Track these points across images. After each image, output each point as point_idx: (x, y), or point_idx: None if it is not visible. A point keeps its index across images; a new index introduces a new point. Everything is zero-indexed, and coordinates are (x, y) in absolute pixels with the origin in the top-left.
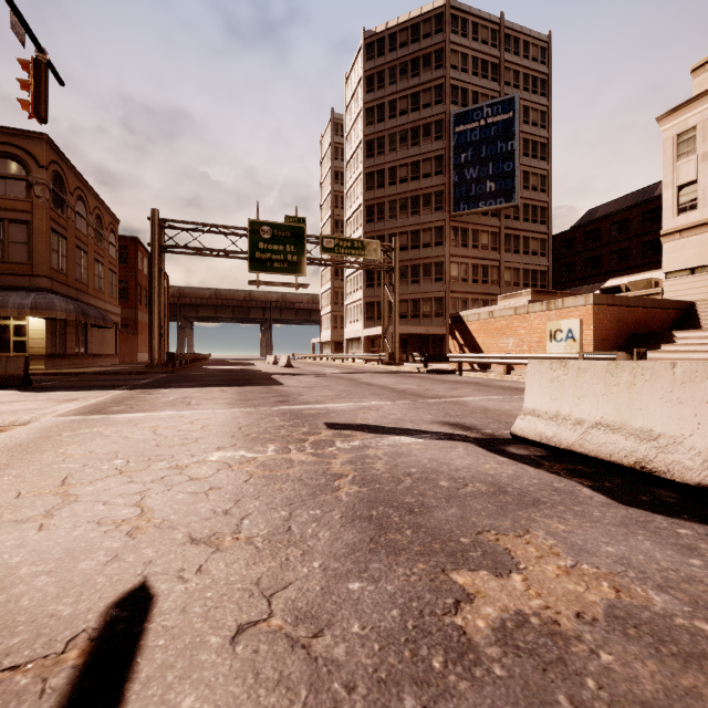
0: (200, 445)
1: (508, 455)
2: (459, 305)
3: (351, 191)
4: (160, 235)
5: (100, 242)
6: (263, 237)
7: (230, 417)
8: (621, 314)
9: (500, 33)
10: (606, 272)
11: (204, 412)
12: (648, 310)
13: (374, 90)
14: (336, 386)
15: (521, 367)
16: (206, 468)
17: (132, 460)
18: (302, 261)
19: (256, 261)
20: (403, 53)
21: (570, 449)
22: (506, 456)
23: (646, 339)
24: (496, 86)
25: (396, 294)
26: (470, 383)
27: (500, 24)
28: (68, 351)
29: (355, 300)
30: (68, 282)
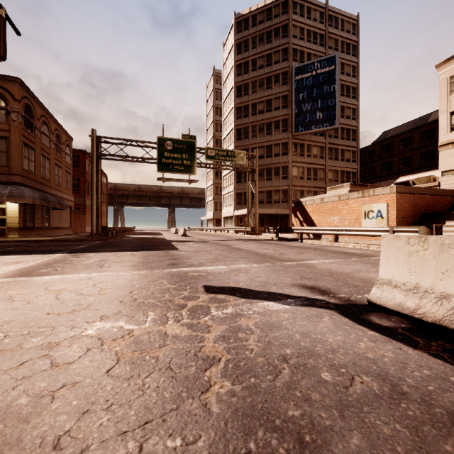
0: (87, 312)
1: (375, 327)
2: (298, 195)
3: (226, 120)
4: (98, 147)
5: (59, 153)
6: (167, 148)
7: (128, 279)
8: (415, 200)
9: (325, 14)
10: (396, 173)
11: (109, 274)
12: (434, 196)
13: (241, 52)
14: (215, 251)
15: (343, 237)
16: (76, 347)
17: (10, 334)
18: (193, 165)
19: (162, 165)
20: (261, 28)
21: (439, 324)
22: (373, 329)
23: (434, 217)
24: (322, 49)
25: (257, 187)
26: (311, 248)
27: (325, 8)
28: (35, 225)
29: (229, 191)
30: (35, 179)
